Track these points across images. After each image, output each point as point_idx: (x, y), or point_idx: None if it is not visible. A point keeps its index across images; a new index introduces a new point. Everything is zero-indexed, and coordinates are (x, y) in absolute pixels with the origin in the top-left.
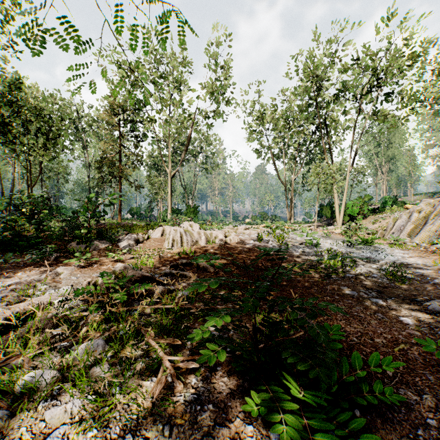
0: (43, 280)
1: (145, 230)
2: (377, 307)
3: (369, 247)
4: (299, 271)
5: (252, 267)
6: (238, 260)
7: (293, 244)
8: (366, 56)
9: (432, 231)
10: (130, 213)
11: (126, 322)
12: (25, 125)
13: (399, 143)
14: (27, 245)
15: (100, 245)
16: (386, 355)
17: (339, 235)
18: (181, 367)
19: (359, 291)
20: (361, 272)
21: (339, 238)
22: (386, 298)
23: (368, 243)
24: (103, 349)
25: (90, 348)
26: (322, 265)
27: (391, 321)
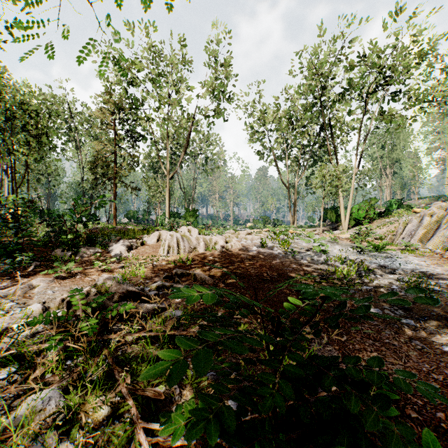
0: (11, 296)
1: (140, 235)
2: (410, 331)
3: (381, 254)
4: (309, 282)
5: (256, 277)
6: (241, 269)
7: (300, 250)
8: (374, 52)
9: (445, 236)
10: (126, 217)
11: (93, 363)
12: (9, 121)
13: (403, 145)
14: (4, 253)
15: (88, 251)
16: (445, 410)
17: (346, 240)
18: (161, 444)
19: (382, 308)
20: (379, 283)
21: (347, 244)
22: (417, 317)
23: (379, 249)
24: (56, 405)
25: (37, 404)
26: (334, 275)
27: (434, 352)
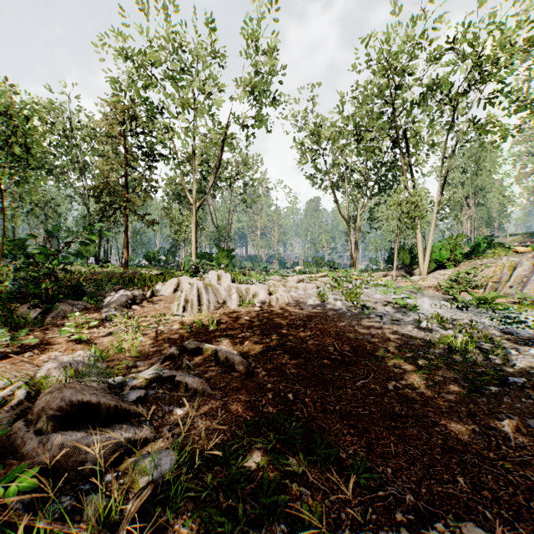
0: None
1: (153, 283)
2: None
3: (490, 310)
4: (408, 366)
5: (318, 355)
6: (292, 338)
7: (374, 305)
8: (465, 40)
9: None
10: (145, 258)
11: None
12: None
13: (491, 169)
14: None
15: (69, 308)
16: None
17: (431, 289)
18: None
19: None
20: (523, 367)
21: (436, 295)
22: None
23: (486, 303)
24: None
25: None
26: (442, 350)
27: None
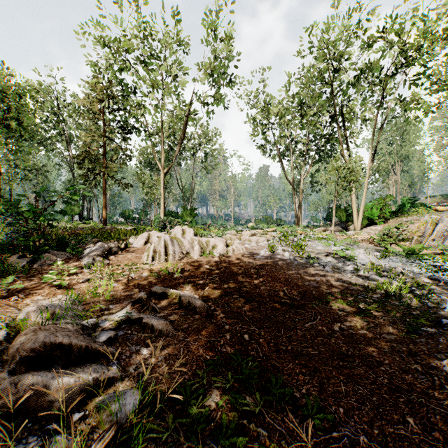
0: None
1: (127, 236)
2: None
3: (417, 260)
4: (350, 309)
5: (270, 299)
6: (246, 284)
7: (317, 256)
8: (393, 30)
9: None
10: (122, 216)
11: None
12: None
13: (413, 141)
14: None
15: (53, 258)
16: None
17: (365, 242)
18: None
19: None
20: None
21: (369, 247)
22: None
23: (413, 253)
24: None
25: None
26: (379, 295)
27: None
